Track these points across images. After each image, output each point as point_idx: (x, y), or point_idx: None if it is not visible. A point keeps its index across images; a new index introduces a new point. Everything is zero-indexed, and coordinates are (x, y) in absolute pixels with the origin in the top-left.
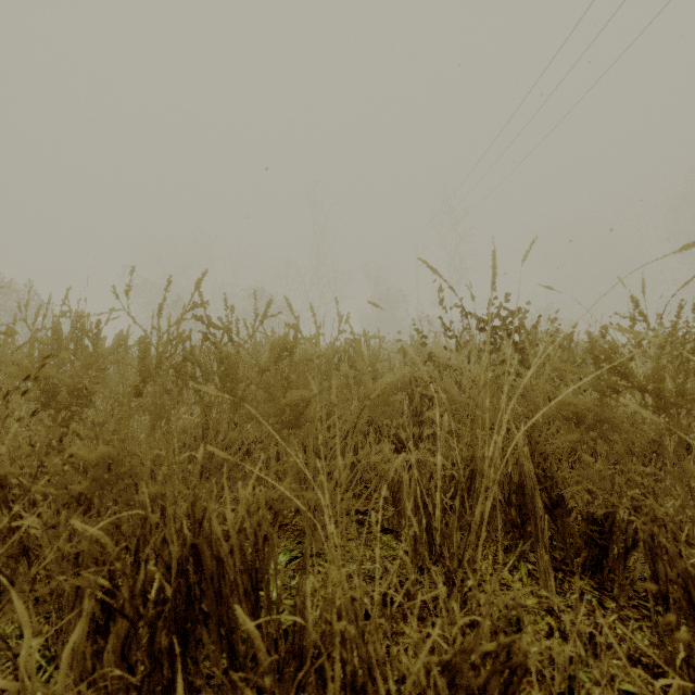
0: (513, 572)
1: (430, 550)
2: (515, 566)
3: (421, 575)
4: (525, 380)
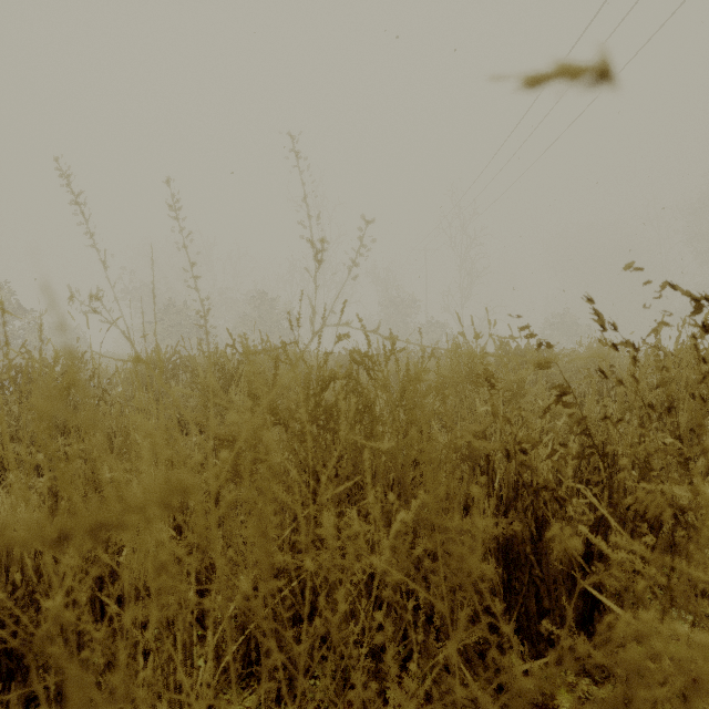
0: None
1: None
2: None
3: None
4: None
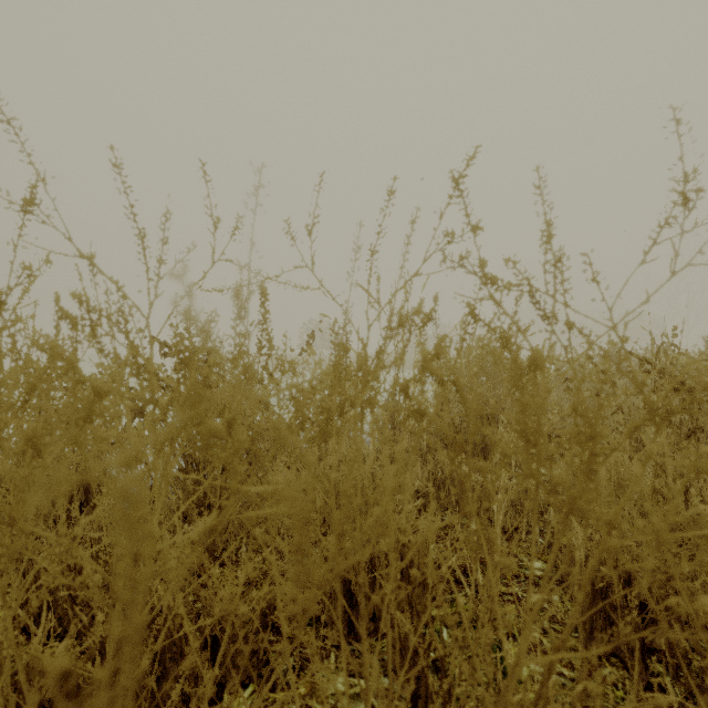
0: None
1: None
2: None
3: None
4: None
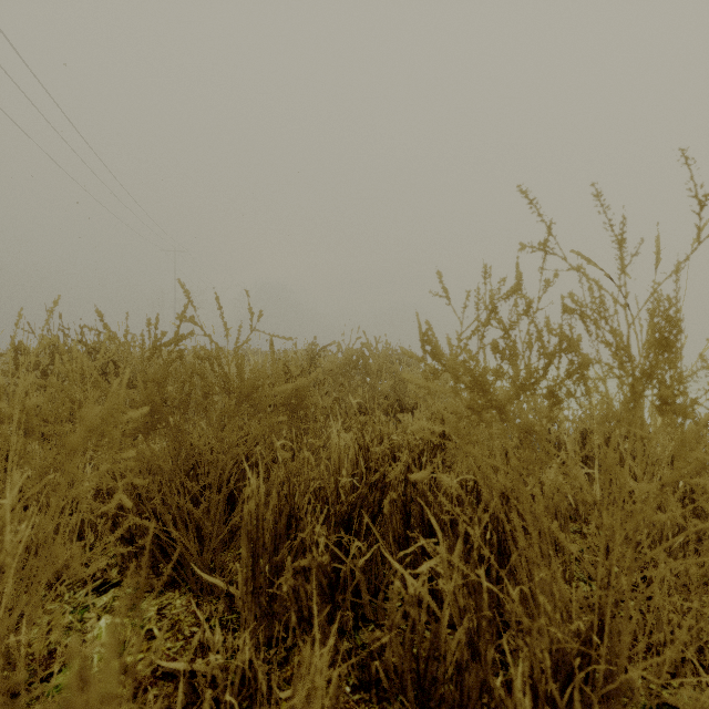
0: None
1: None
2: None
3: None
4: None
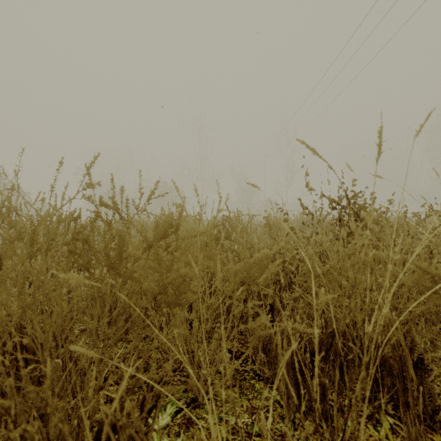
0: (377, 428)
1: (300, 402)
2: (377, 419)
3: (295, 431)
4: (410, 259)
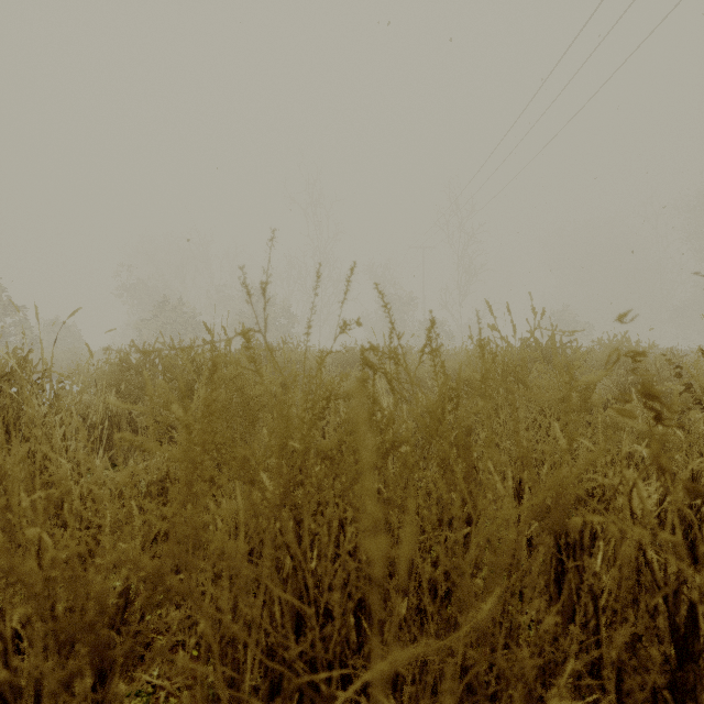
0: None
1: None
2: None
3: None
4: None
